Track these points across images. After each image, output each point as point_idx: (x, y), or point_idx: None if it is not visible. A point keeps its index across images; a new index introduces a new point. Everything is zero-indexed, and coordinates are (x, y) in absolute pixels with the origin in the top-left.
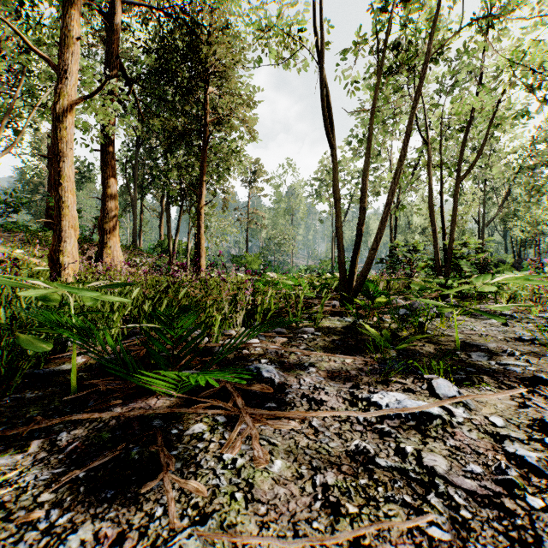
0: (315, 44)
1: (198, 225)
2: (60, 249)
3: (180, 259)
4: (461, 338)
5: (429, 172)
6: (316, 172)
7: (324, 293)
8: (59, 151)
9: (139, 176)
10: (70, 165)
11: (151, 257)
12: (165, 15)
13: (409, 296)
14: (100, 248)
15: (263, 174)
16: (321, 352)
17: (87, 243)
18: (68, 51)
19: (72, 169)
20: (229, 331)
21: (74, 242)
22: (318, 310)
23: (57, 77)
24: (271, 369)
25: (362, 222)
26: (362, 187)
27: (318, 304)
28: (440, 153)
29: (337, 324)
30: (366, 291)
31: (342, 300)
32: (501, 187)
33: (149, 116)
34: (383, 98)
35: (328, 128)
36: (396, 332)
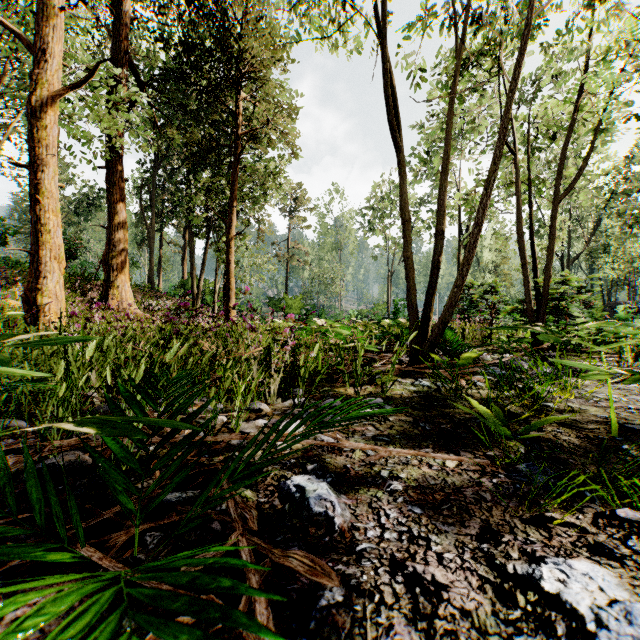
0: (376, 13)
1: (226, 260)
2: (38, 287)
3: (206, 302)
4: (605, 416)
5: (517, 191)
6: (369, 199)
7: (395, 347)
8: (37, 157)
9: (157, 203)
10: (53, 177)
11: (170, 299)
12: (186, 3)
13: (492, 348)
14: (105, 288)
15: (306, 201)
16: (402, 445)
17: (91, 282)
18: (49, 26)
19: (55, 183)
20: (257, 405)
21: (58, 278)
22: (380, 368)
23: (35, 60)
24: (325, 492)
25: (440, 250)
26: (440, 203)
27: (379, 359)
28: (529, 168)
29: (413, 390)
30: (442, 342)
31: (412, 356)
32: (586, 218)
33: (167, 128)
34: (457, 99)
35: (394, 124)
36: (510, 408)
